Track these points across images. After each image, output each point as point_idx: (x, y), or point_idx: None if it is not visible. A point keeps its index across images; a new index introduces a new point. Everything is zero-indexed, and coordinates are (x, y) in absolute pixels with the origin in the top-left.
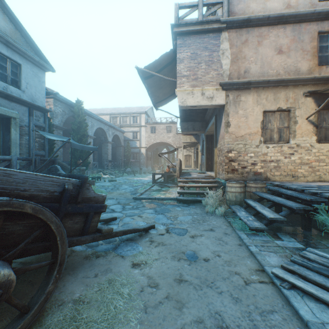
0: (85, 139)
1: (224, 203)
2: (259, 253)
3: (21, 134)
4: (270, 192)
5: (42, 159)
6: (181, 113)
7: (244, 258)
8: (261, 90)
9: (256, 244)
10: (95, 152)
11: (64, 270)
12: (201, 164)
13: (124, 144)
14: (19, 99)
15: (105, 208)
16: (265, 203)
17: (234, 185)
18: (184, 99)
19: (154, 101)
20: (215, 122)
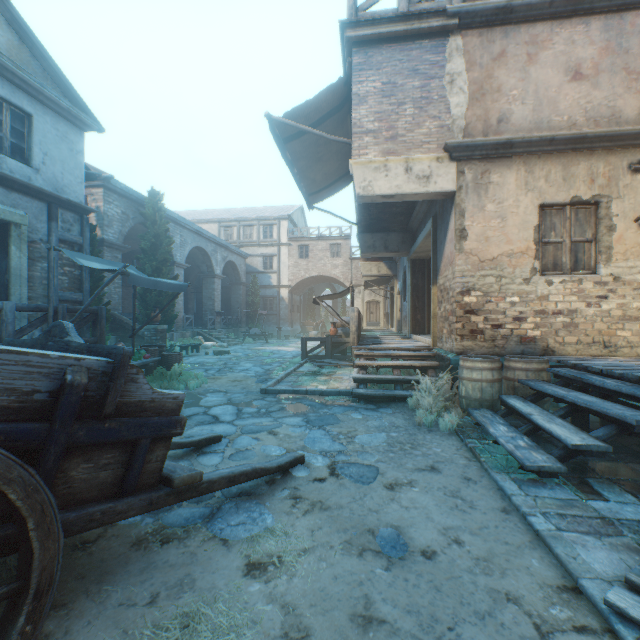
0: (168, 269)
1: (455, 403)
2: (559, 536)
3: (32, 259)
4: (560, 380)
5: (72, 309)
6: (361, 216)
7: (523, 550)
8: (535, 160)
9: (545, 511)
10: (190, 296)
11: (77, 580)
12: (401, 319)
13: (246, 279)
14: (27, 187)
15: (182, 426)
16: (547, 404)
17: (479, 366)
18: (368, 182)
19: (306, 189)
20: (432, 231)
